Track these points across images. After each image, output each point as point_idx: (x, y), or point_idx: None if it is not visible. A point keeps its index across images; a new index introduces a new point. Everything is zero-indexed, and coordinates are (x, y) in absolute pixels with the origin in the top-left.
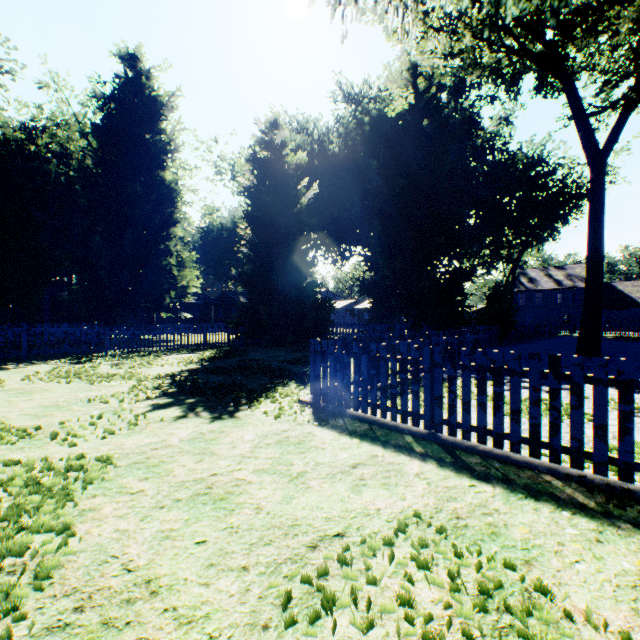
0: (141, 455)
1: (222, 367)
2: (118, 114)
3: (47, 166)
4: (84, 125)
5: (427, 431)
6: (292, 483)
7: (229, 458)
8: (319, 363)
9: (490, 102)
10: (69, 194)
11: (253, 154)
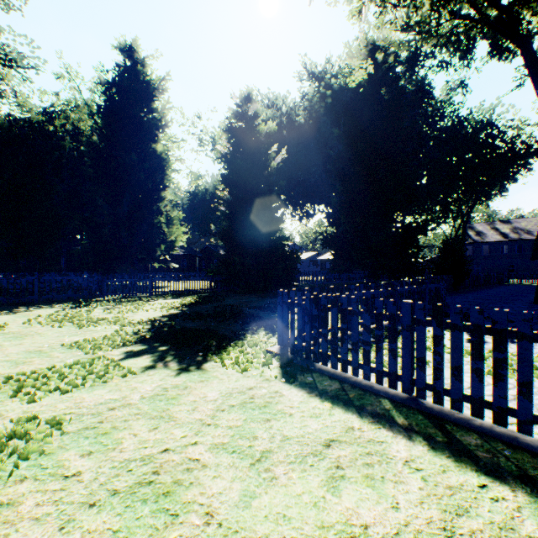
0: (95, 417)
1: (199, 313)
2: (118, 97)
3: (62, 143)
4: (91, 107)
5: (407, 395)
6: (254, 470)
7: (186, 425)
8: (287, 314)
9: (446, 68)
10: (80, 165)
11: (229, 124)
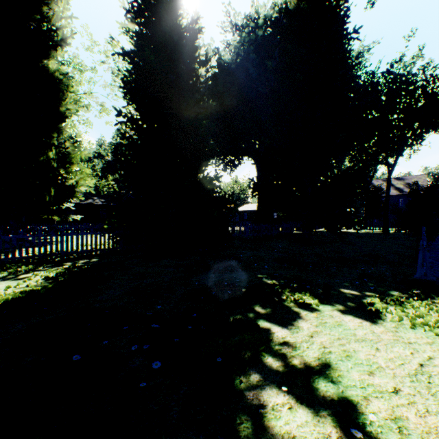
0: None
1: None
2: None
3: None
4: None
5: None
6: None
7: None
8: None
9: None
10: None
11: (134, 2)
